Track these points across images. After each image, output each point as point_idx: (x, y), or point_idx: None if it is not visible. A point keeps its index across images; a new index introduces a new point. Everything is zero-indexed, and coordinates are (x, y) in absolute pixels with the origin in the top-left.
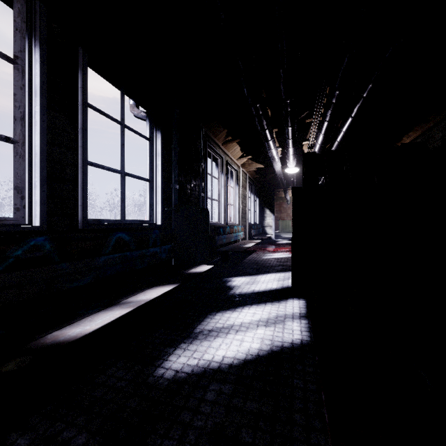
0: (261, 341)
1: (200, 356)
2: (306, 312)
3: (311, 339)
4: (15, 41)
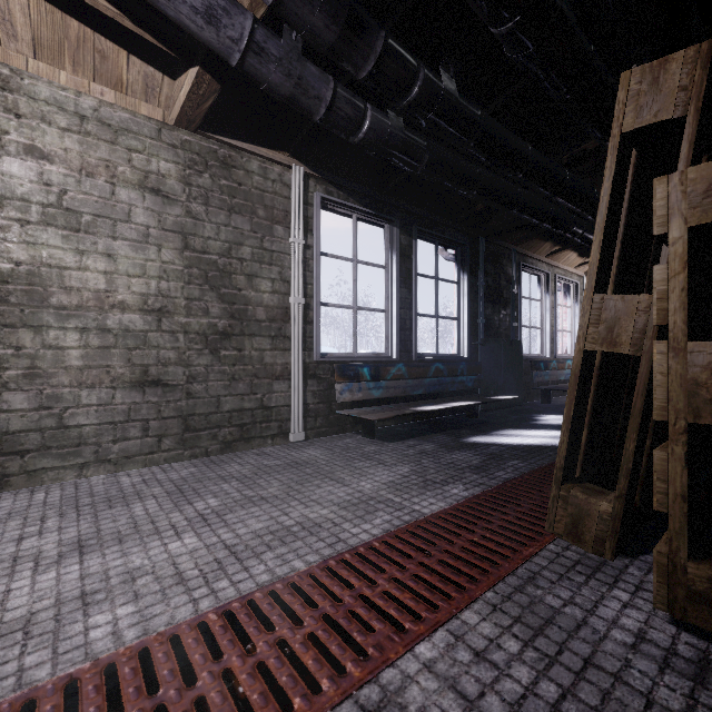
0: (539, 442)
1: (491, 440)
2: None
3: None
4: (385, 255)
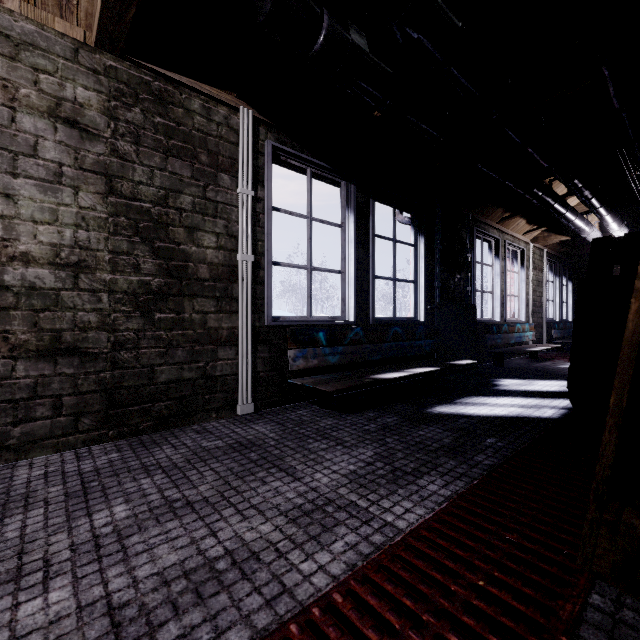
0: (509, 412)
1: (457, 410)
2: (572, 407)
3: (559, 418)
4: (342, 214)
